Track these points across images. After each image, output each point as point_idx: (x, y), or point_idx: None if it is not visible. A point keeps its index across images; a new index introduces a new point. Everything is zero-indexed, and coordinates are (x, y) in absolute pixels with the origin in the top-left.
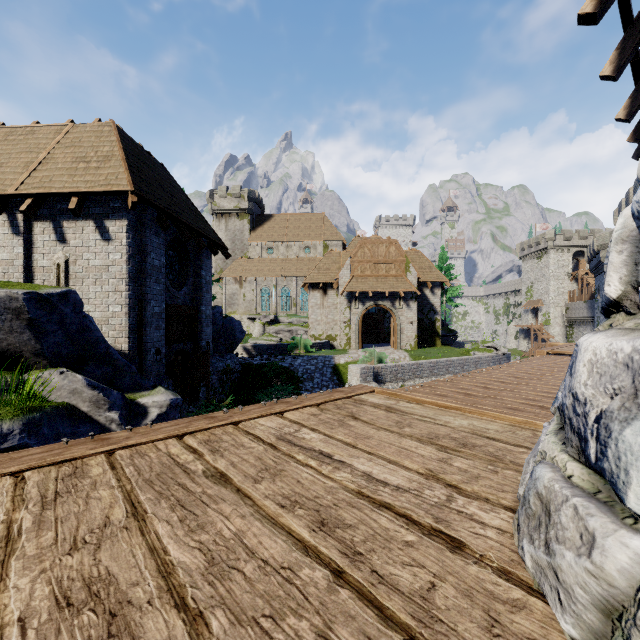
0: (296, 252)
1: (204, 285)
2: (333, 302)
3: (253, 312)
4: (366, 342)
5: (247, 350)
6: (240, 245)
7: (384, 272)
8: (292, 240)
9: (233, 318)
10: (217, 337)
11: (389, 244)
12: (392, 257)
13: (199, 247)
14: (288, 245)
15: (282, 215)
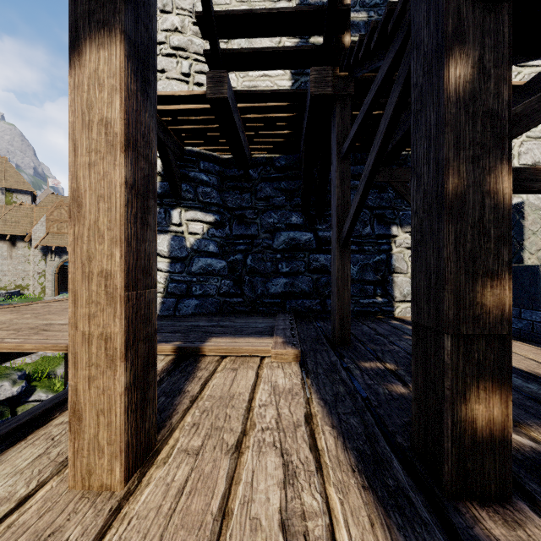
0: None
1: None
2: (24, 254)
3: None
4: (63, 290)
5: None
6: None
7: None
8: None
9: None
10: None
11: None
12: None
13: None
14: None
15: None
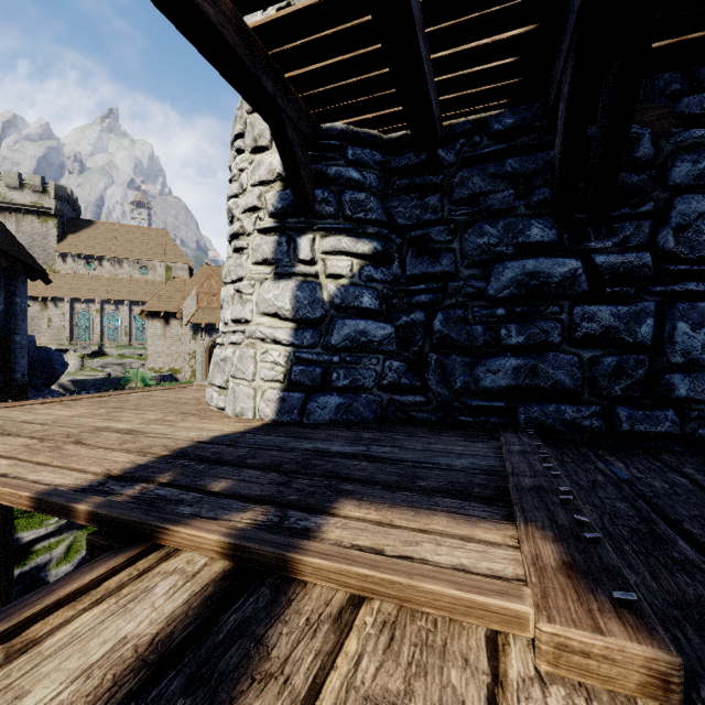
0: (129, 271)
1: (19, 313)
2: (177, 333)
3: (64, 342)
4: None
5: (65, 386)
6: (42, 254)
7: None
8: (123, 256)
9: (51, 349)
10: (31, 370)
11: None
12: None
13: (16, 273)
14: (117, 262)
15: (108, 224)
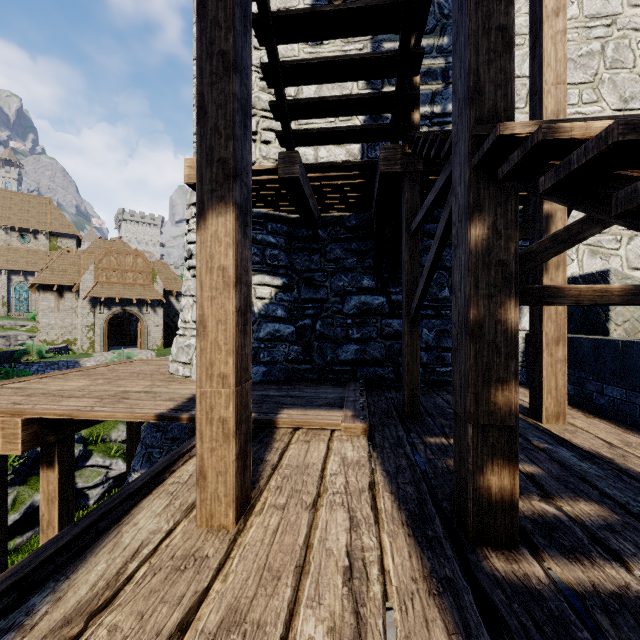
0: (6, 239)
1: None
2: (72, 305)
3: None
4: (111, 345)
5: None
6: None
7: (132, 280)
8: None
9: None
10: None
11: (137, 256)
12: (140, 268)
13: None
14: None
15: None
